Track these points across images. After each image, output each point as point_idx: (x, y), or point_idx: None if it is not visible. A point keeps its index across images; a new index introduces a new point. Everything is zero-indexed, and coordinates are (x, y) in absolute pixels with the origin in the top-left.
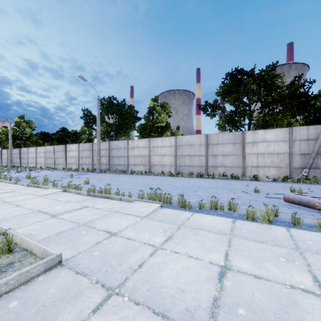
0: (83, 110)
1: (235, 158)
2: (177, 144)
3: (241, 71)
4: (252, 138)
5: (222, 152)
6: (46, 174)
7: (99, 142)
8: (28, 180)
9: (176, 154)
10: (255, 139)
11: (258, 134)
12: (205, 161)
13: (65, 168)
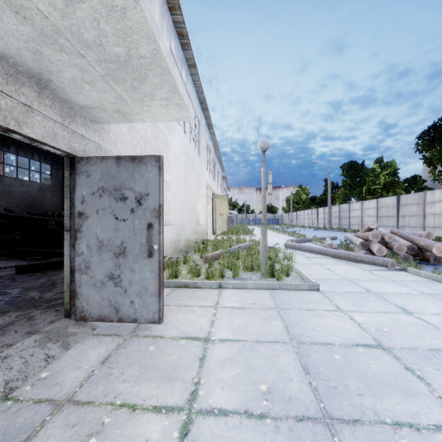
0: (324, 181)
1: (418, 219)
2: (378, 206)
3: (435, 125)
4: (430, 198)
5: (409, 213)
6: None
7: (329, 207)
8: None
9: (377, 215)
10: (433, 199)
11: (435, 194)
12: (396, 221)
13: (315, 227)
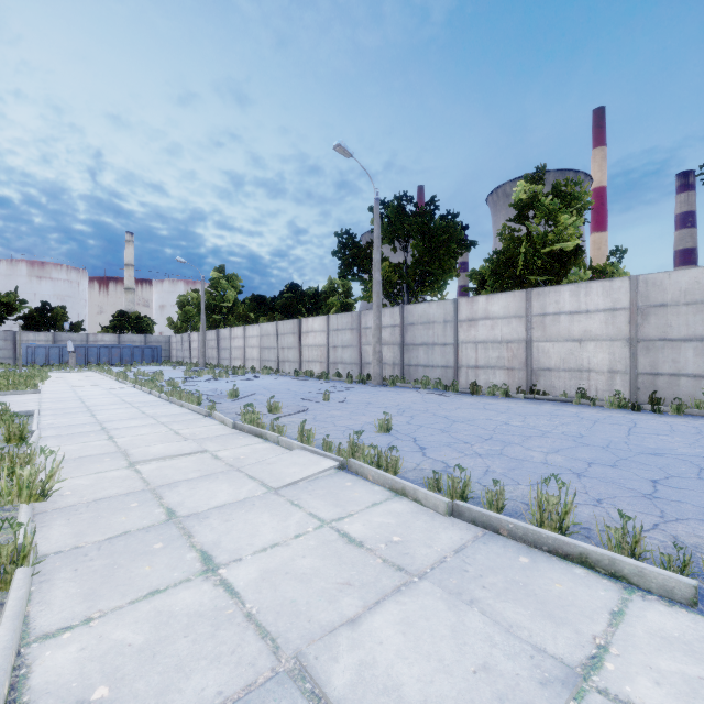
0: (338, 235)
1: None
2: (642, 302)
3: None
4: None
5: None
6: (266, 387)
7: (378, 309)
8: (234, 403)
9: (636, 334)
10: None
11: None
12: None
13: (301, 371)
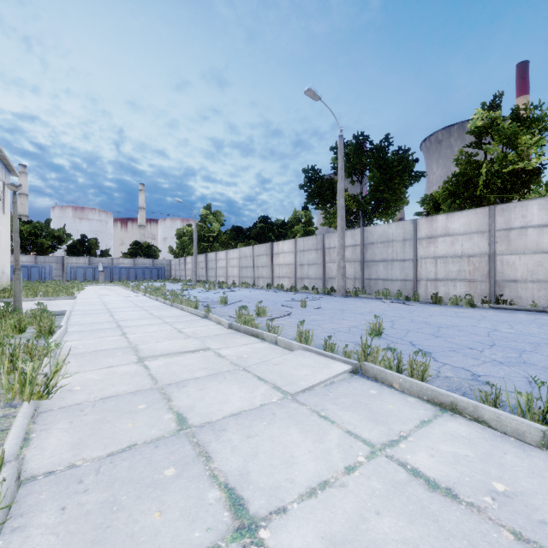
0: (305, 171)
1: None
2: None
3: None
4: None
5: None
6: (247, 296)
7: (342, 230)
8: (225, 308)
9: None
10: None
11: None
12: None
13: (273, 285)
